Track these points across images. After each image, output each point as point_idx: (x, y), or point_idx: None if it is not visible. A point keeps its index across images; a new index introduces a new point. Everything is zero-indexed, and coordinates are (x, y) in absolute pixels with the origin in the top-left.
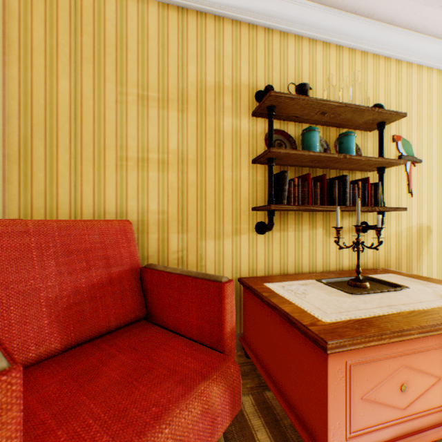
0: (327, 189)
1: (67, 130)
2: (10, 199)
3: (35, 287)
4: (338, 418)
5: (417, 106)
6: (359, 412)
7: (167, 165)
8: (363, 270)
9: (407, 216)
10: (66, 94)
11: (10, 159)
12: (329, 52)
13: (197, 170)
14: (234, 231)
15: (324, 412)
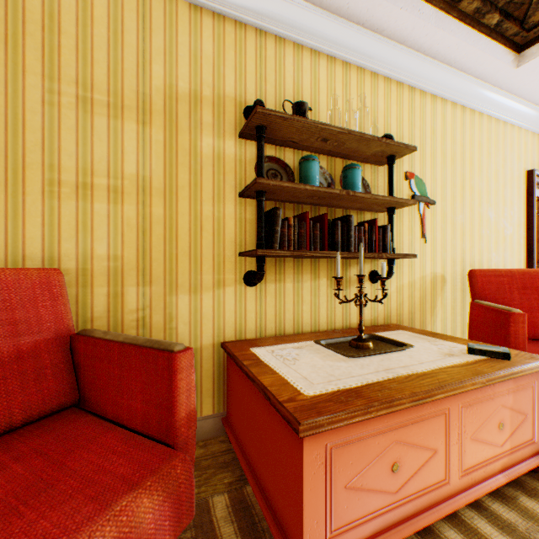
0: (328, 231)
1: None
2: None
3: None
4: (316, 516)
5: (431, 141)
6: (343, 504)
7: (122, 194)
8: (373, 327)
9: (421, 264)
10: None
11: None
12: (334, 68)
13: (165, 202)
14: (216, 283)
15: (300, 511)
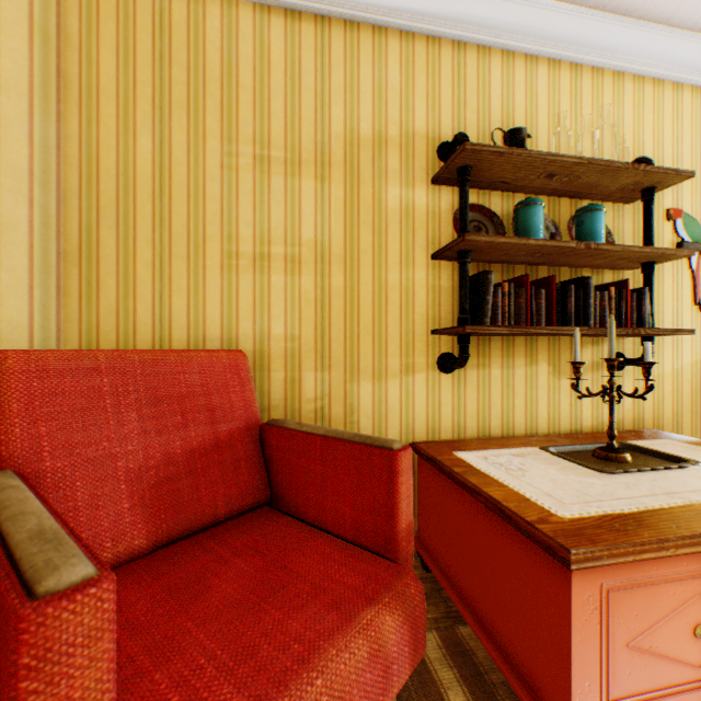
0: (556, 300)
1: (149, 213)
2: (66, 319)
3: (110, 453)
4: (587, 676)
5: None
6: (623, 668)
7: (299, 264)
8: (617, 432)
9: (693, 343)
10: (148, 159)
11: (66, 259)
12: (558, 75)
13: (345, 271)
14: (403, 368)
15: (565, 665)
